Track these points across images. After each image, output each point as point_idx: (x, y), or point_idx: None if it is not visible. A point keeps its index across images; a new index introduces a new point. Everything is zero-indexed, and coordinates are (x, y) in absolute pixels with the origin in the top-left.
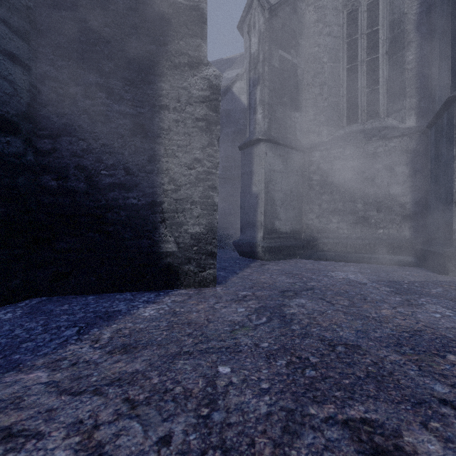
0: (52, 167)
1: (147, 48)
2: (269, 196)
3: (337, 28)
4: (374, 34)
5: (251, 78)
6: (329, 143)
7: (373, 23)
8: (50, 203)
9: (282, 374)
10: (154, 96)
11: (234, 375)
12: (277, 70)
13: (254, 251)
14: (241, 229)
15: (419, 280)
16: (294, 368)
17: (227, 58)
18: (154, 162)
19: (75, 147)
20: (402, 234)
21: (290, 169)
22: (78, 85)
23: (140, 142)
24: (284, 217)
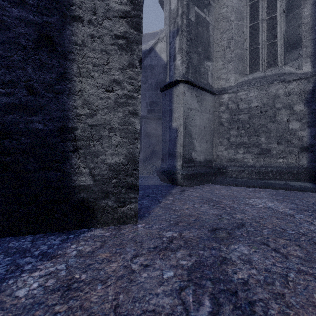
0: None
1: None
2: (187, 130)
3: None
4: None
5: (171, 30)
6: (236, 87)
7: None
8: None
9: None
10: (64, 4)
11: None
12: (193, 23)
13: (174, 178)
14: (163, 159)
15: None
16: None
17: (151, 32)
18: (65, 81)
19: None
20: (300, 163)
21: (204, 108)
22: None
23: (46, 56)
24: (199, 149)
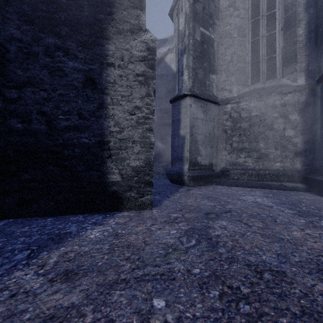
0: (18, 112)
1: (96, 16)
2: (193, 137)
3: (244, 11)
4: (272, 15)
5: (179, 48)
6: (238, 98)
7: (271, 7)
8: (17, 142)
9: (217, 310)
10: (102, 55)
11: (168, 311)
12: (199, 42)
13: (182, 179)
14: (172, 163)
15: (313, 203)
16: (228, 301)
17: (161, 38)
18: (103, 108)
19: (37, 96)
20: (295, 167)
21: (208, 118)
22: (40, 45)
23: (90, 92)
24: (204, 154)
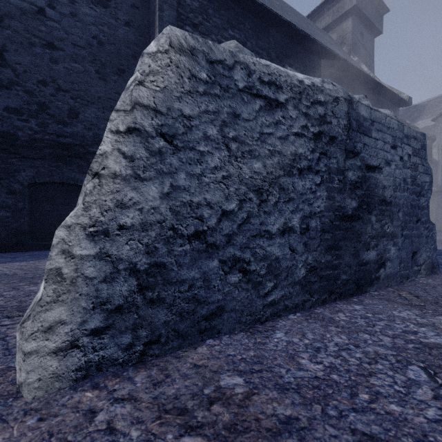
0: None
1: None
2: None
3: None
4: None
5: None
6: None
7: None
8: None
9: None
10: None
11: None
12: None
13: None
14: (437, 221)
15: None
16: None
17: (415, 105)
18: None
19: None
20: None
21: None
22: None
23: None
24: None
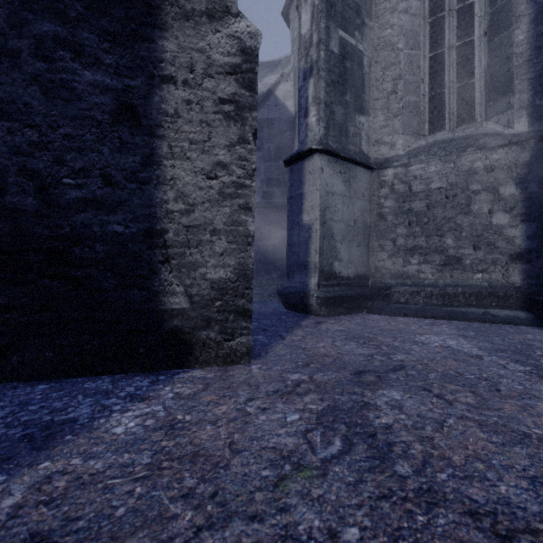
0: None
1: None
2: (326, 228)
3: (416, 2)
4: (467, 9)
5: (302, 68)
6: (406, 157)
7: None
8: None
9: None
10: (151, 61)
11: None
12: (337, 57)
13: (306, 304)
14: (288, 273)
15: None
16: None
17: (269, 60)
18: (152, 166)
19: (19, 138)
20: (510, 280)
21: (354, 192)
22: (24, 36)
23: (128, 133)
24: (346, 257)
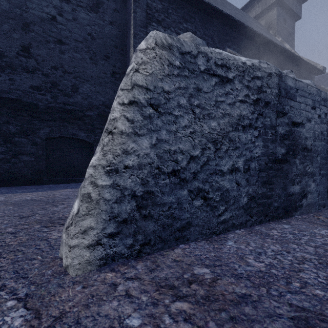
0: None
1: None
2: None
3: None
4: None
5: None
6: None
7: None
8: None
9: None
10: None
11: None
12: None
13: None
14: None
15: None
16: None
17: None
18: None
19: None
20: None
21: None
22: None
23: None
24: None
